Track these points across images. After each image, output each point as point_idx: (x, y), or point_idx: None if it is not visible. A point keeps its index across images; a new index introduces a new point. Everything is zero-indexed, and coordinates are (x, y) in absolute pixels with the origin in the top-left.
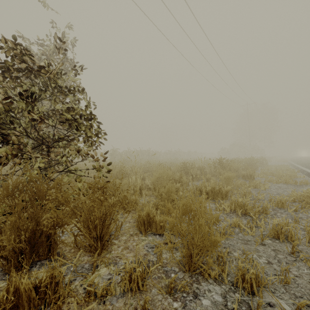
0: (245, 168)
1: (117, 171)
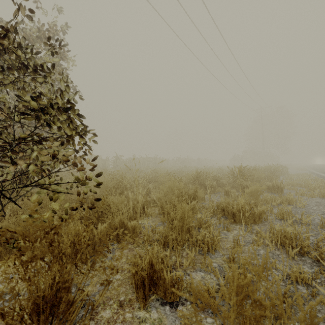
0: (268, 178)
1: (115, 183)
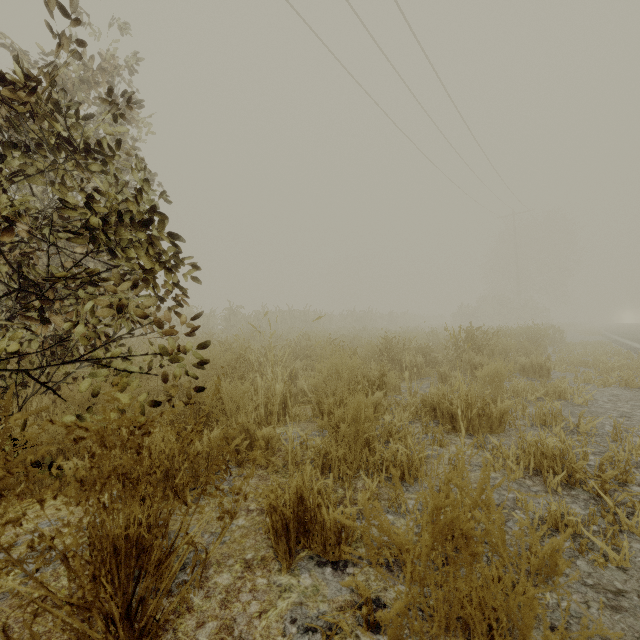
0: (524, 349)
1: (230, 359)
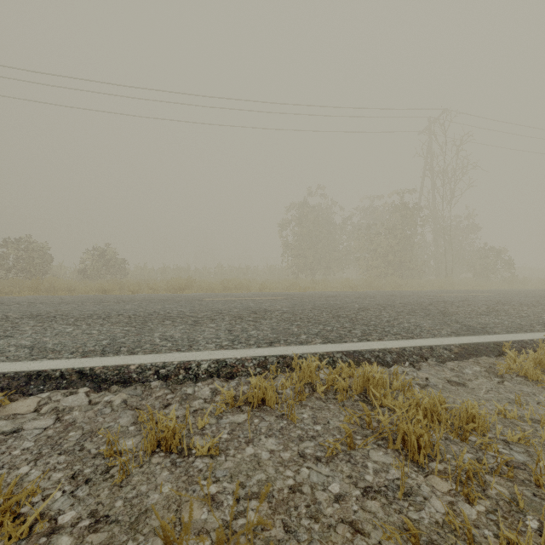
0: None
1: None
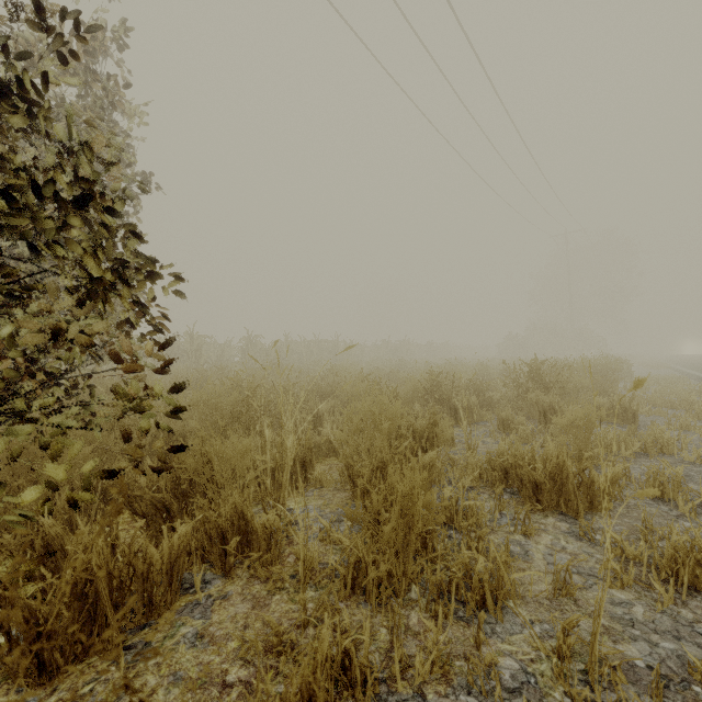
0: (597, 387)
1: (235, 401)
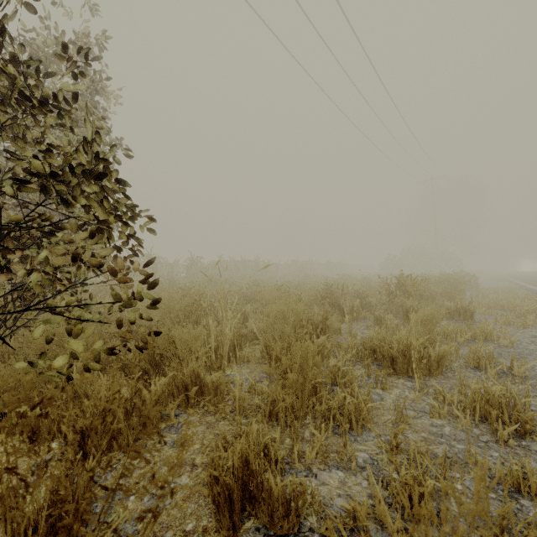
0: (448, 294)
1: (187, 304)
